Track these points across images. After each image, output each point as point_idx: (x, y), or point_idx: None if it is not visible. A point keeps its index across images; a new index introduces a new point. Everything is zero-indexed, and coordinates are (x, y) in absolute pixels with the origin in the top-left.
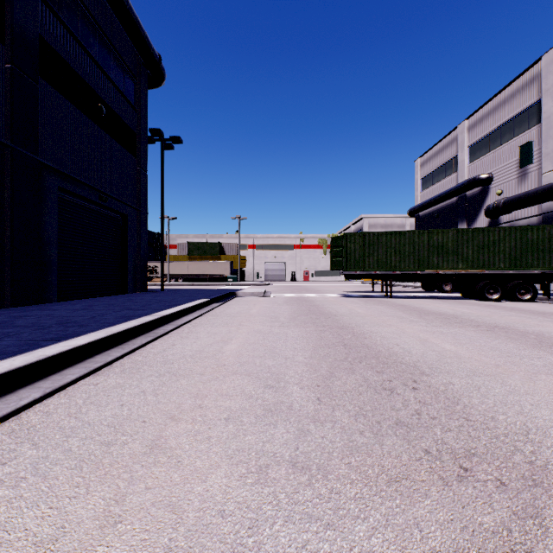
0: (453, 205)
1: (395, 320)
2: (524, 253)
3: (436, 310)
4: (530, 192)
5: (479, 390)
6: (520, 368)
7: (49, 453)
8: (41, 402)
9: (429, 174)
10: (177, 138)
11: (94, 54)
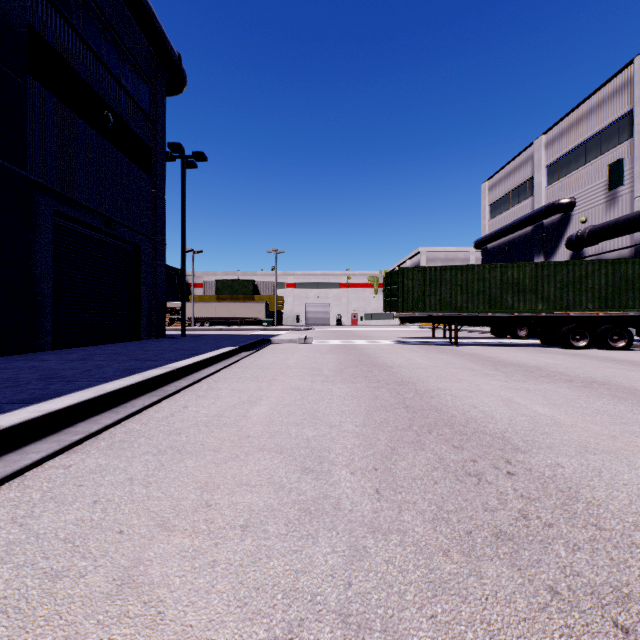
0: (527, 235)
1: (466, 373)
2: (617, 291)
3: (514, 360)
4: (621, 219)
5: (601, 477)
6: None
7: None
8: None
9: (499, 200)
10: (201, 155)
11: (99, 50)
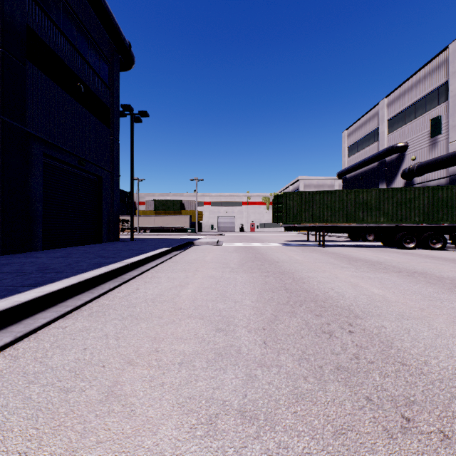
0: (374, 168)
1: (328, 266)
2: (436, 209)
3: (363, 257)
4: (439, 158)
5: (409, 334)
6: (442, 311)
7: (9, 401)
8: (12, 345)
9: (355, 143)
10: (144, 113)
11: (74, 41)
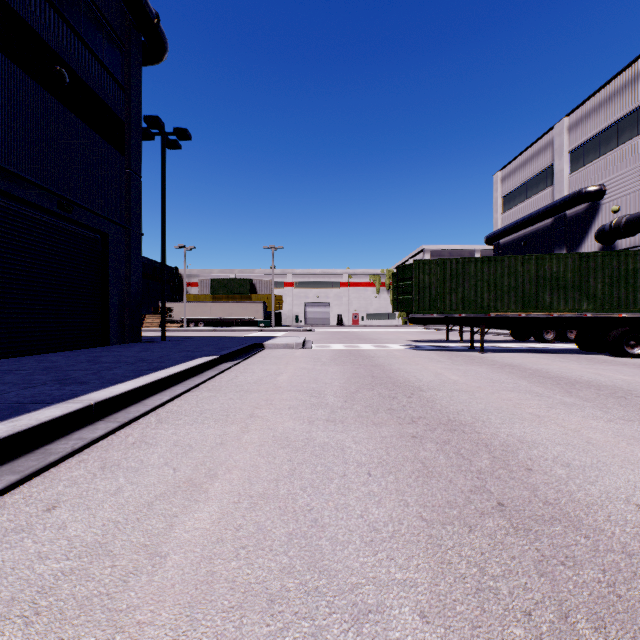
0: (547, 228)
1: (533, 401)
2: None
3: (576, 376)
4: None
5: None
6: None
7: None
8: None
9: (513, 191)
10: (183, 131)
11: None
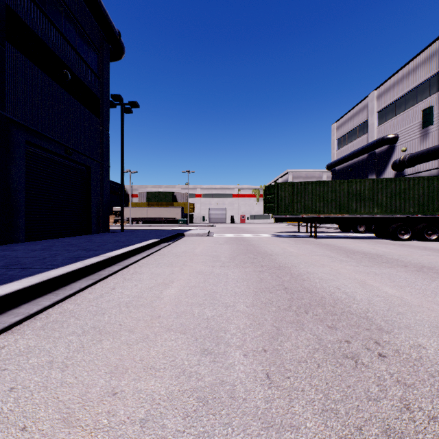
0: (364, 160)
1: (326, 259)
2: (431, 199)
3: (359, 249)
4: (432, 148)
5: None
6: None
7: None
8: None
9: (344, 136)
10: (134, 103)
11: (60, 27)
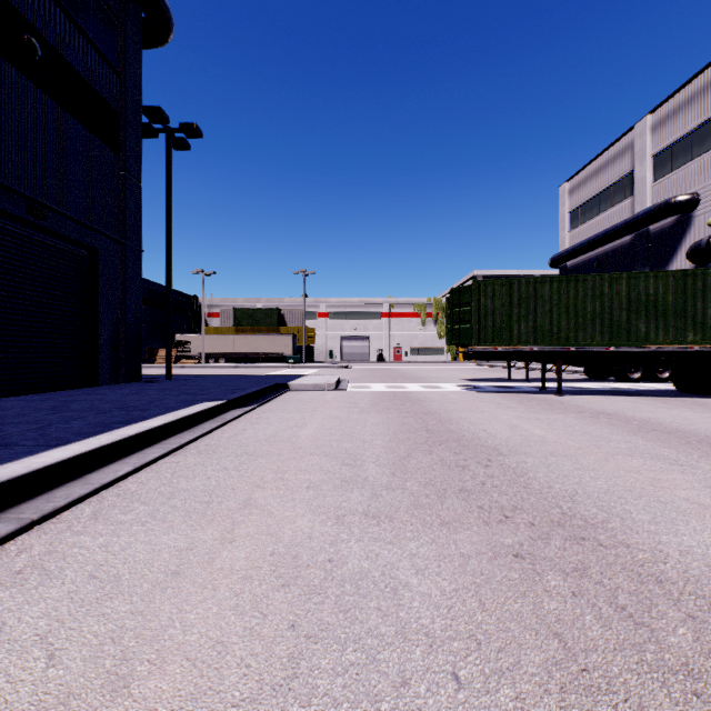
0: (625, 247)
1: (674, 474)
2: None
3: (704, 430)
4: None
5: None
6: None
7: None
8: None
9: (584, 205)
10: (192, 126)
11: None
